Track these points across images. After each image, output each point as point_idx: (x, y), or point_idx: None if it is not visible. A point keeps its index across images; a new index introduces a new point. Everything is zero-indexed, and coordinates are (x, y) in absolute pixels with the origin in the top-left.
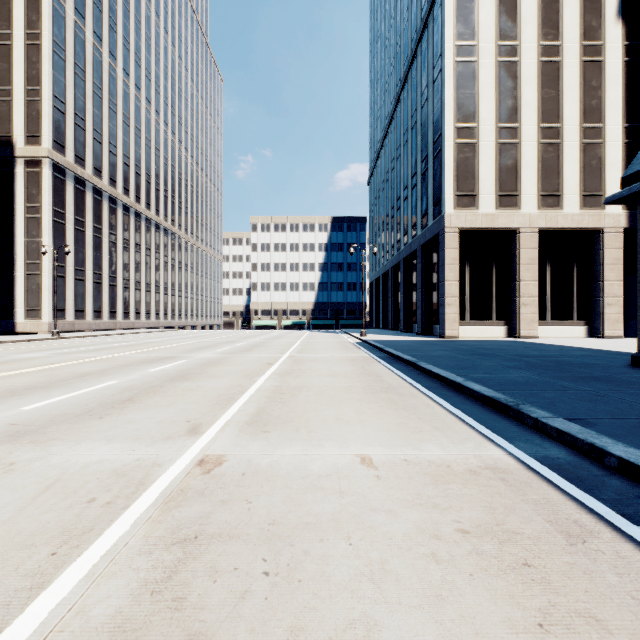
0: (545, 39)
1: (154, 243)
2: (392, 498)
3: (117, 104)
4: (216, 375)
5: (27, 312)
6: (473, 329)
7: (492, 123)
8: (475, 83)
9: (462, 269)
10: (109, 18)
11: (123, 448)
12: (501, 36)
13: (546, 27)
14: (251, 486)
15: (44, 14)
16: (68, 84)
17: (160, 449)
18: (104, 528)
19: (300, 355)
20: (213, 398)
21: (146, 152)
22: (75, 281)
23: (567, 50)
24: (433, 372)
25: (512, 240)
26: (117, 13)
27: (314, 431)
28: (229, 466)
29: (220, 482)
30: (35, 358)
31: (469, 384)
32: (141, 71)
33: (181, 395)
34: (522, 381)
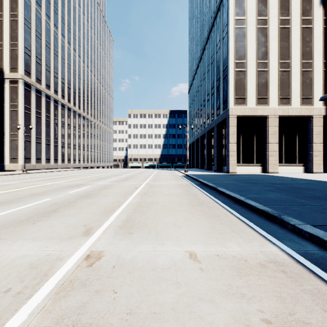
0: (282, 16)
1: (77, 124)
2: (212, 288)
3: (58, 51)
4: (106, 195)
5: (11, 159)
6: (244, 168)
7: (254, 60)
8: (245, 39)
9: (238, 137)
10: (54, 7)
11: (41, 246)
12: (259, 14)
13: (282, 9)
14: (117, 277)
15: (19, 4)
16: (32, 41)
17: (64, 246)
18: (8, 318)
19: (153, 183)
20: (102, 210)
21: (73, 76)
22: (36, 143)
23: (293, 21)
24: (226, 193)
25: (264, 122)
26: (58, 4)
27: (160, 233)
28: (105, 260)
29: (97, 274)
30: (9, 184)
31: (248, 201)
32: (71, 35)
33: (84, 208)
34: (277, 199)
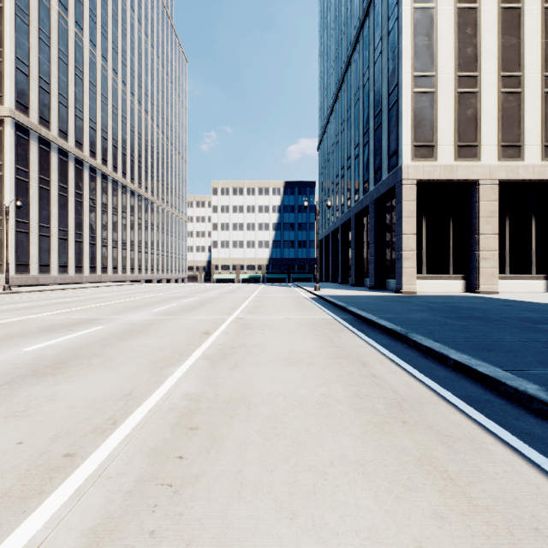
0: None
1: (121, 203)
2: None
3: (83, 72)
4: (112, 361)
5: None
6: (430, 284)
7: (451, 71)
8: (433, 30)
9: (419, 222)
10: None
11: None
12: None
13: None
14: None
15: None
16: (32, 48)
17: None
18: None
19: (249, 317)
20: (25, 457)
21: (113, 119)
22: (39, 237)
23: None
24: (453, 359)
25: (470, 193)
26: None
27: None
28: None
29: None
30: None
31: None
32: (108, 43)
33: None
34: None
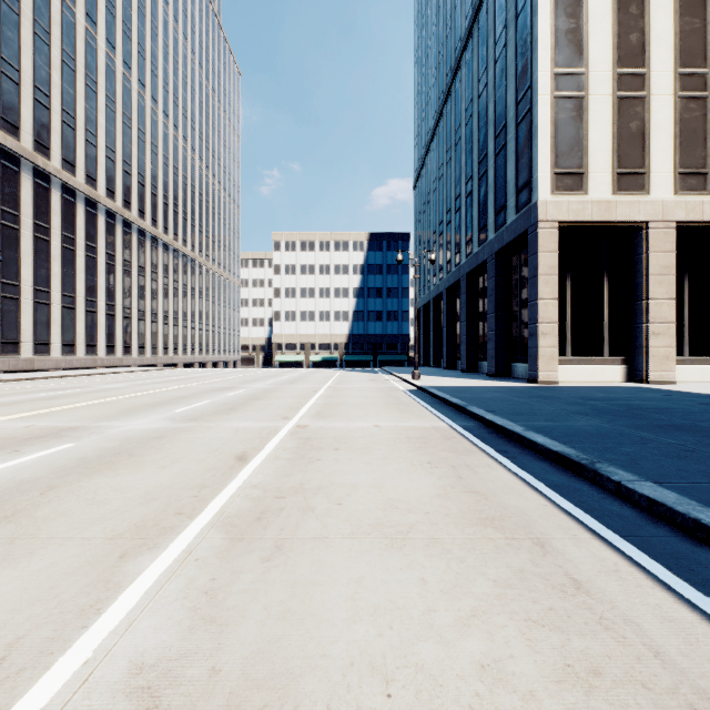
0: None
1: (150, 260)
2: None
3: (97, 82)
4: (34, 533)
5: None
6: (577, 370)
7: (607, 67)
8: (582, 8)
9: (561, 283)
10: None
11: None
12: None
13: None
14: None
15: None
16: (24, 46)
17: None
18: None
19: (317, 424)
20: None
21: (139, 147)
22: (35, 305)
23: None
24: None
25: (634, 240)
26: None
27: None
28: None
29: None
30: None
31: None
32: (132, 45)
33: None
34: None
